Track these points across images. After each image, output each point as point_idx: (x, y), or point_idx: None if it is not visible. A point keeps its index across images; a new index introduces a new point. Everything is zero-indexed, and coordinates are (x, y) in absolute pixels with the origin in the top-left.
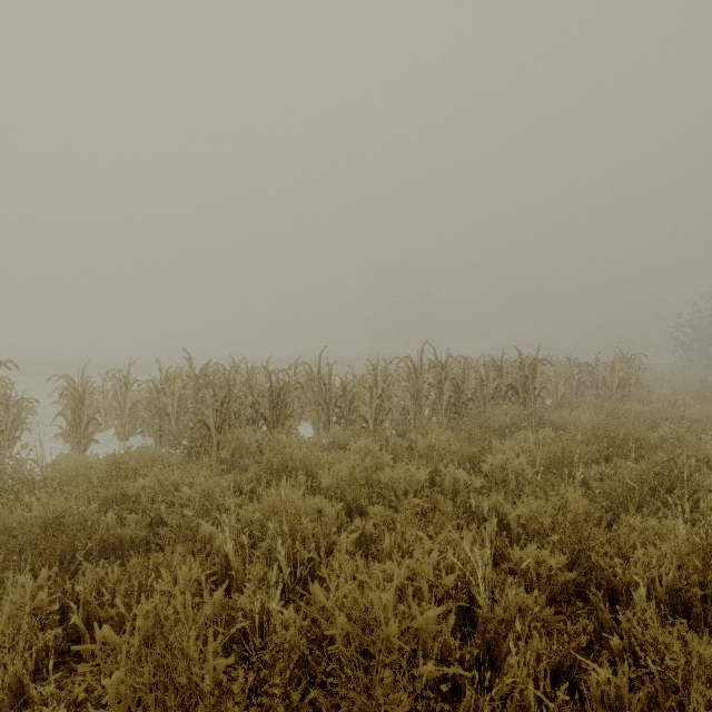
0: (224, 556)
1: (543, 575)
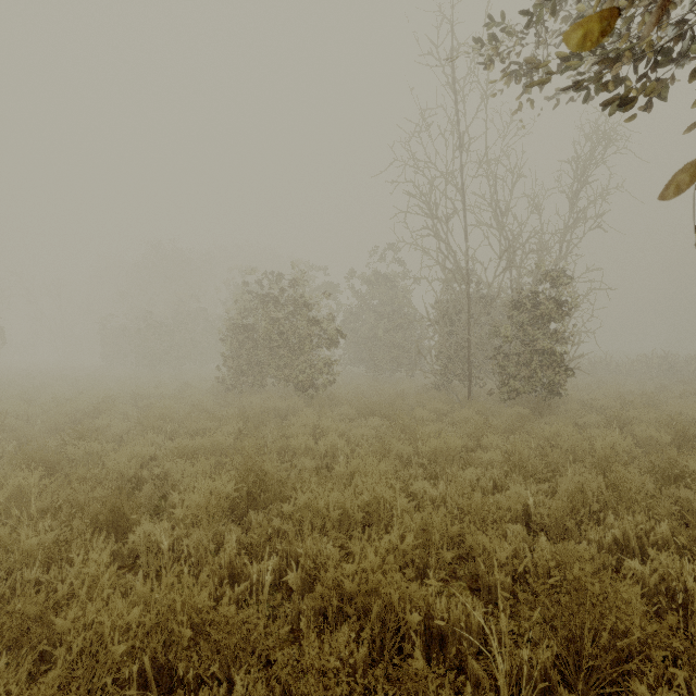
0: None
1: None
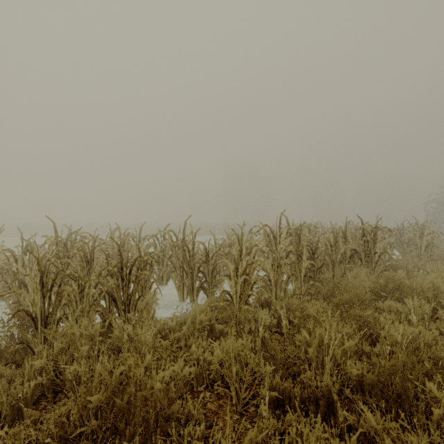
0: None
1: None
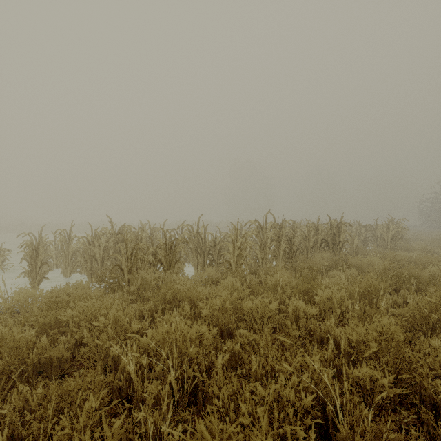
0: (128, 373)
1: (376, 390)
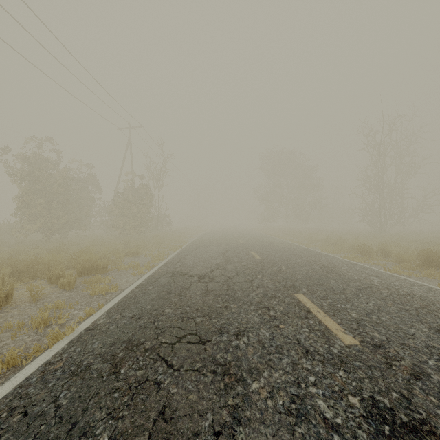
0: None
1: None
